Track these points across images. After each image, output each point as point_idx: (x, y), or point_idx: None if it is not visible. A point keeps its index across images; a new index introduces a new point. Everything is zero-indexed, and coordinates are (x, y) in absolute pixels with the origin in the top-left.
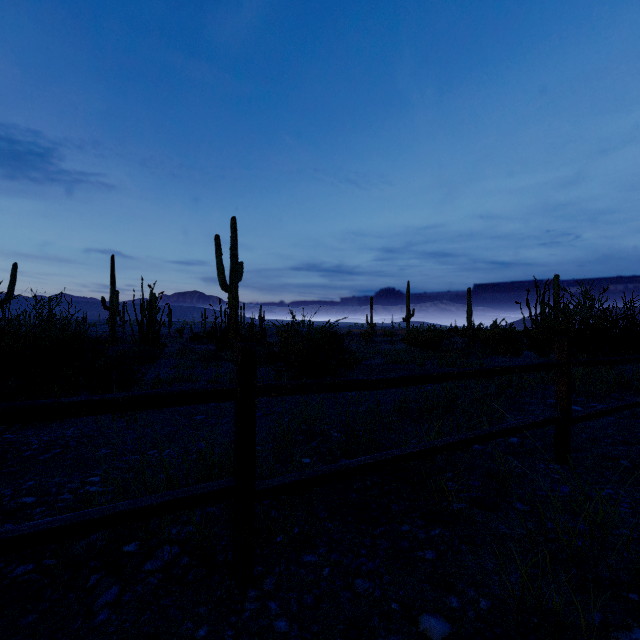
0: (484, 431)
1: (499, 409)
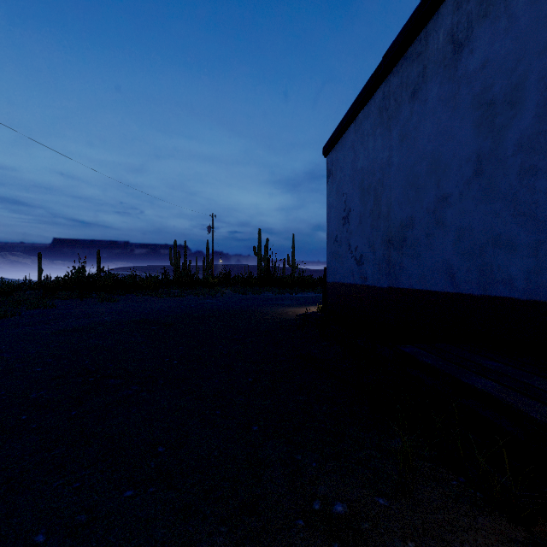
0: (26, 299)
1: (34, 302)
